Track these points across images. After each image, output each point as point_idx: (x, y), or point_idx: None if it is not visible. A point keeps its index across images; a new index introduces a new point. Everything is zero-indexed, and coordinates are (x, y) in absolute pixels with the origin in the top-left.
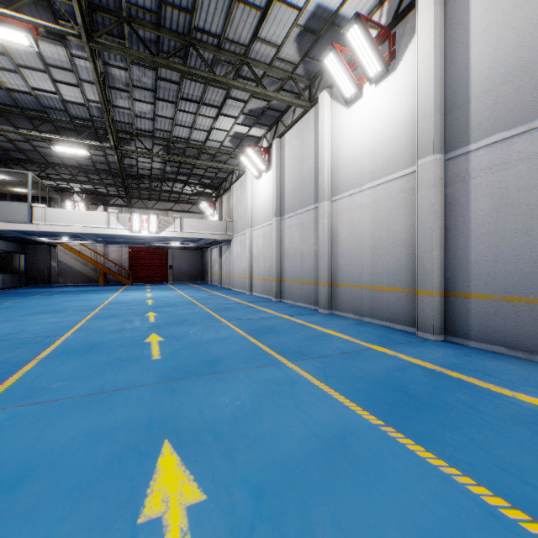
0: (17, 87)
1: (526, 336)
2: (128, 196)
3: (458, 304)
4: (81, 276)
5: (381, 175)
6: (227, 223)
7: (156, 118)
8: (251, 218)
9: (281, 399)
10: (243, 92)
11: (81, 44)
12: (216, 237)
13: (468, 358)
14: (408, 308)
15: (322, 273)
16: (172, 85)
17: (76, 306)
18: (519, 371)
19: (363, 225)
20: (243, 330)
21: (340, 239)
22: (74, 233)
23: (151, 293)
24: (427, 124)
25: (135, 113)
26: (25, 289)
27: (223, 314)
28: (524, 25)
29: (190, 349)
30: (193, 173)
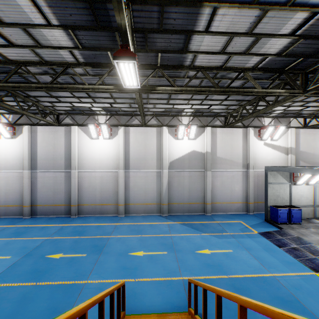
0: None
1: (48, 212)
2: None
3: (35, 208)
4: None
5: (10, 169)
6: None
7: None
8: None
9: None
10: None
11: None
12: None
13: (36, 221)
14: (21, 211)
15: None
16: None
17: None
18: (45, 220)
19: (2, 184)
20: None
21: None
22: None
23: None
24: (26, 162)
25: None
26: None
27: None
28: (48, 150)
29: None
30: None
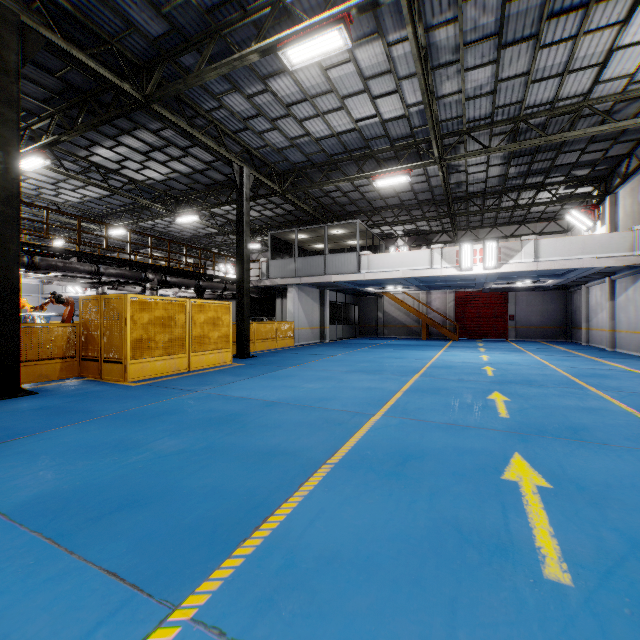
0: (343, 127)
1: None
2: (453, 227)
3: None
4: (404, 327)
5: None
6: (633, 233)
7: (498, 86)
8: None
9: None
10: None
11: None
12: (607, 263)
13: None
14: None
15: None
16: None
17: (394, 366)
18: None
19: None
20: None
21: None
22: (395, 279)
23: (487, 355)
24: None
25: (466, 94)
26: (357, 340)
27: None
28: None
29: None
30: (556, 165)
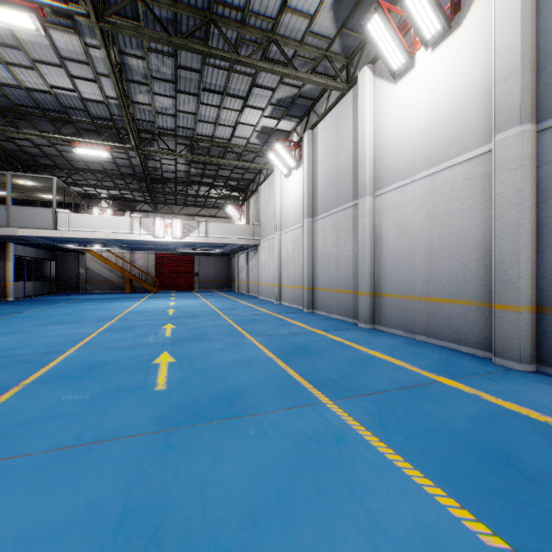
0: (35, 85)
1: None
2: (153, 201)
3: None
4: (109, 283)
5: (440, 160)
6: (254, 227)
7: (178, 114)
8: (280, 220)
9: (323, 473)
10: (270, 77)
11: (91, 25)
12: (242, 242)
13: None
14: (480, 327)
15: (362, 281)
16: (193, 74)
17: (94, 315)
18: None
19: (415, 223)
20: (270, 350)
21: (385, 241)
22: (97, 239)
23: (175, 302)
24: (510, 87)
25: (156, 109)
26: (53, 296)
27: (247, 328)
28: None
29: (204, 375)
30: (219, 175)
